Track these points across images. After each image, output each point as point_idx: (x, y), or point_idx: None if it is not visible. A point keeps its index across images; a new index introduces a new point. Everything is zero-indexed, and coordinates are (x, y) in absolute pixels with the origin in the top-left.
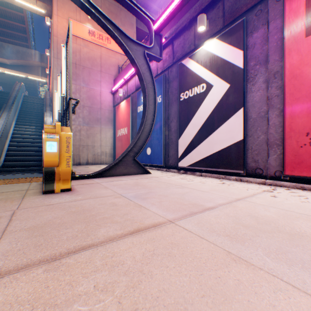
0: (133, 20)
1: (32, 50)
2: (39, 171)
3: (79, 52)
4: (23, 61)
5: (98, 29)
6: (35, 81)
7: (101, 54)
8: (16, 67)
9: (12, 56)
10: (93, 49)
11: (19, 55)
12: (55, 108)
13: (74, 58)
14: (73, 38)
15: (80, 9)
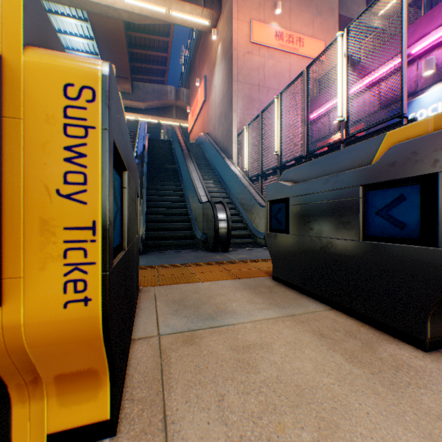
0: (333, 2)
1: (167, 87)
2: (261, 245)
3: (262, 67)
4: (158, 102)
5: (286, 28)
6: (160, 128)
7: (290, 65)
8: (149, 111)
9: (148, 98)
10: (279, 59)
11: (154, 95)
12: (234, 153)
13: (255, 78)
14: (255, 48)
15: (264, 4)
